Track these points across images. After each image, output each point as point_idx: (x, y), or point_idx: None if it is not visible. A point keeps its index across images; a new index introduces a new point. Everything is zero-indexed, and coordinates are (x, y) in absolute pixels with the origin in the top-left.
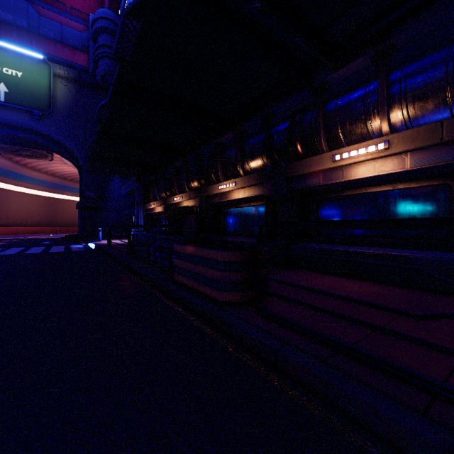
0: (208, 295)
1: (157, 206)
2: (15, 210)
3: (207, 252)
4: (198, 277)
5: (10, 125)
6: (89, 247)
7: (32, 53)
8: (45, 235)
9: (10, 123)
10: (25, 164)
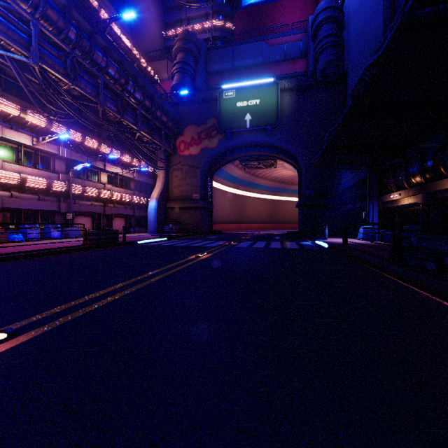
0: None
1: (406, 197)
2: (251, 211)
3: None
4: None
5: (251, 145)
6: (320, 246)
7: (265, 80)
8: (270, 231)
9: (251, 144)
10: (258, 175)
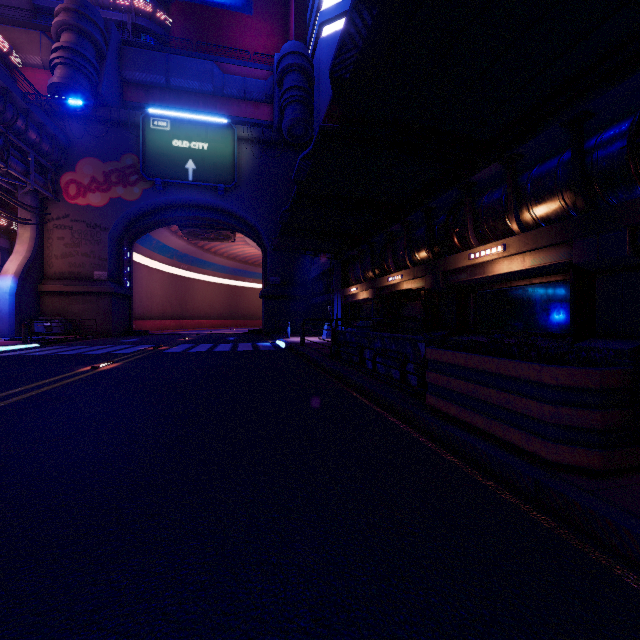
0: (516, 444)
1: (361, 291)
2: (200, 301)
3: (512, 367)
4: (484, 407)
5: (197, 206)
6: (278, 346)
7: (217, 119)
8: (228, 330)
9: (197, 204)
10: (209, 249)
